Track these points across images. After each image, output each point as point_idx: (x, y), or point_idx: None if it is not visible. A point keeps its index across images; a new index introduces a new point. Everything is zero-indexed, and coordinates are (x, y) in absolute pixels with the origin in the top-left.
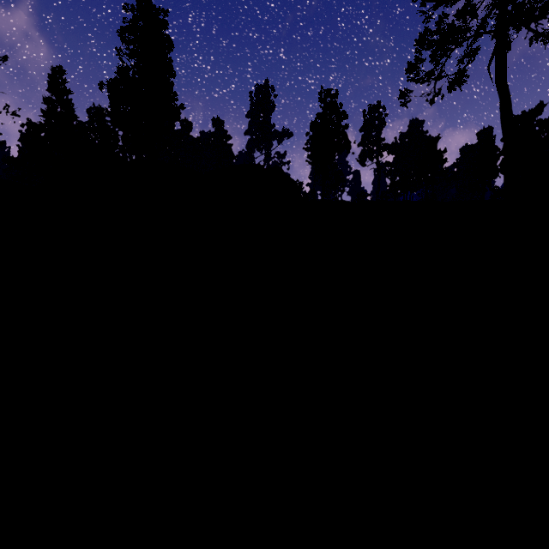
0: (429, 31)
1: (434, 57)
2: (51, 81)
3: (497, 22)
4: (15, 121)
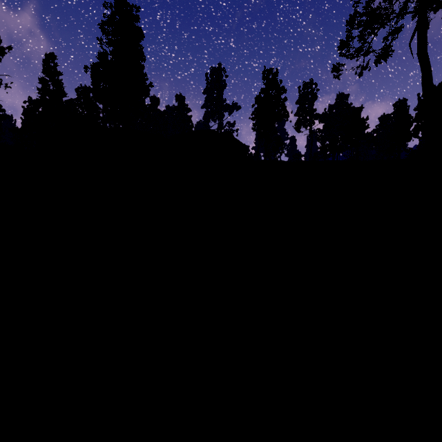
0: (358, 13)
1: (361, 36)
2: (45, 65)
3: (419, 3)
4: (7, 92)
